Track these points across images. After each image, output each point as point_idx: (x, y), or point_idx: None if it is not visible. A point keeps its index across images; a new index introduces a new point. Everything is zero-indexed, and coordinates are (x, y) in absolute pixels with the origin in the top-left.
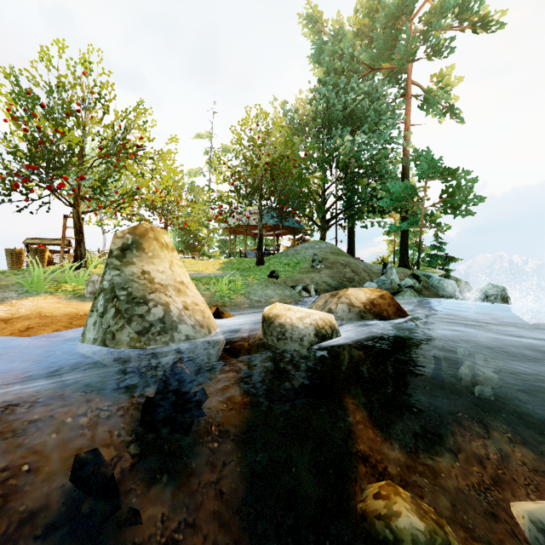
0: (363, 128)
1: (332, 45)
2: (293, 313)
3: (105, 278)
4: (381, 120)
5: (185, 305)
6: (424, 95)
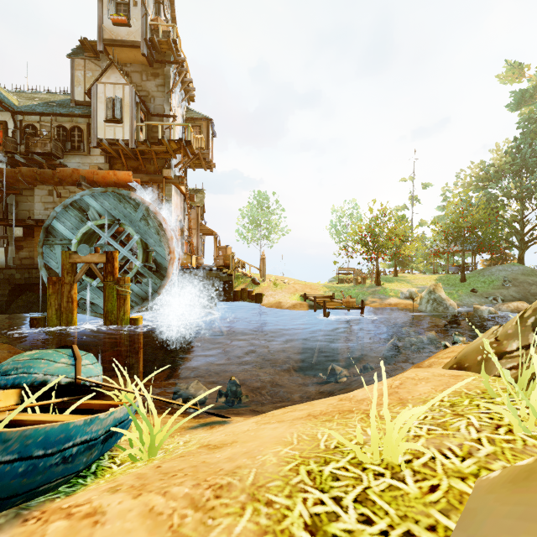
0: None
1: (532, 94)
2: (483, 307)
3: (431, 296)
4: None
5: (450, 303)
6: None
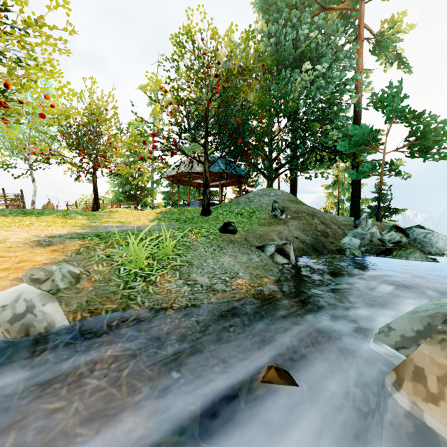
0: (322, 59)
1: None
2: None
3: None
4: (335, 61)
5: None
6: (377, 39)
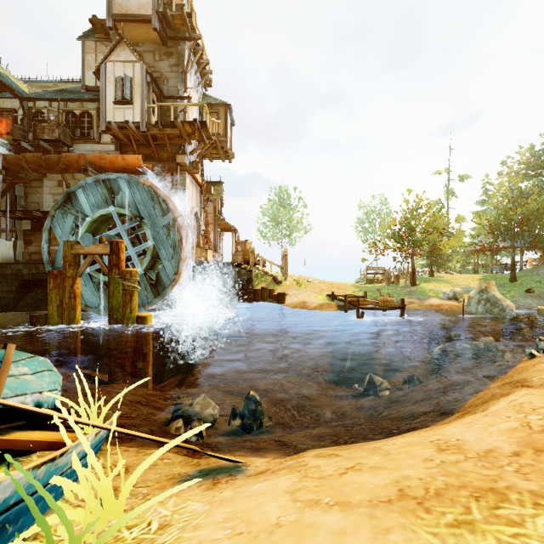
0: None
1: None
2: None
3: (483, 296)
4: None
5: (507, 304)
6: None
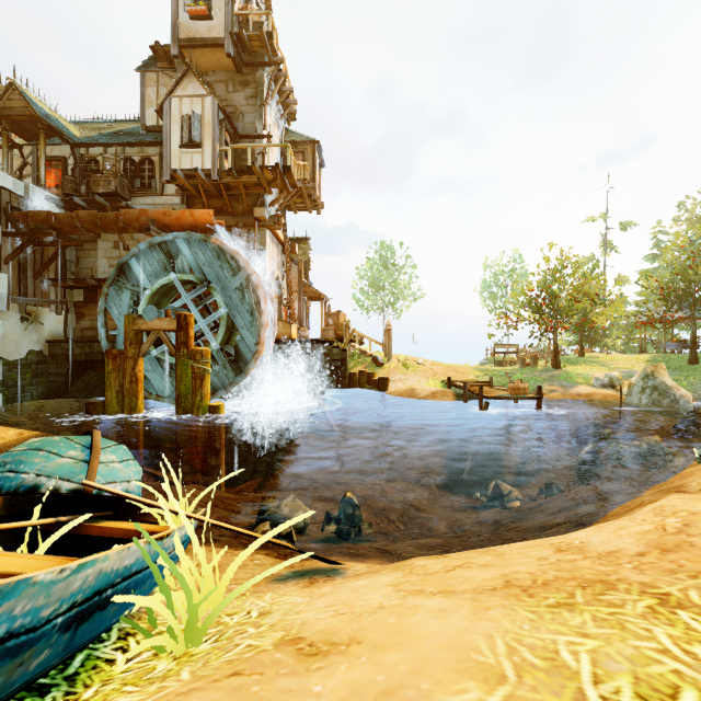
0: None
1: None
2: None
3: (648, 383)
4: None
5: (681, 394)
6: None
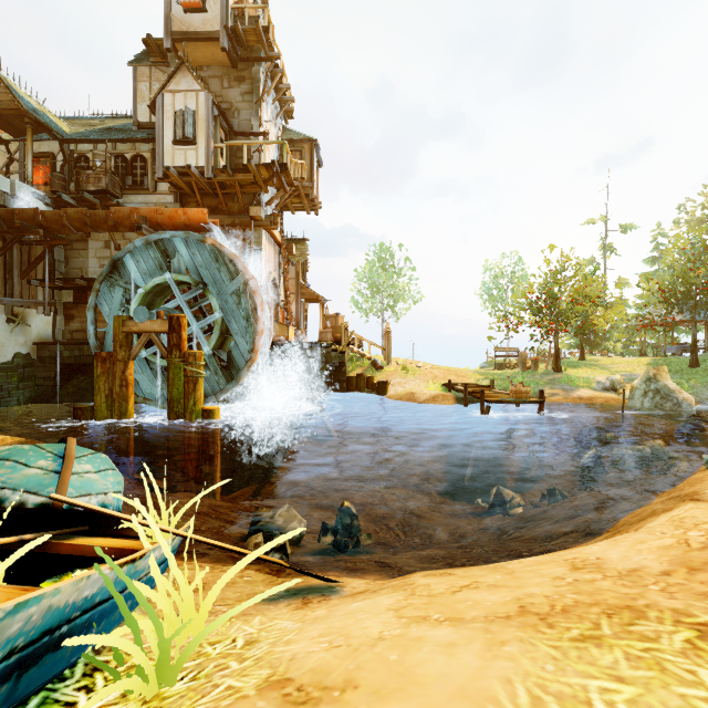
0: None
1: None
2: None
3: (651, 386)
4: None
5: (684, 397)
6: None
